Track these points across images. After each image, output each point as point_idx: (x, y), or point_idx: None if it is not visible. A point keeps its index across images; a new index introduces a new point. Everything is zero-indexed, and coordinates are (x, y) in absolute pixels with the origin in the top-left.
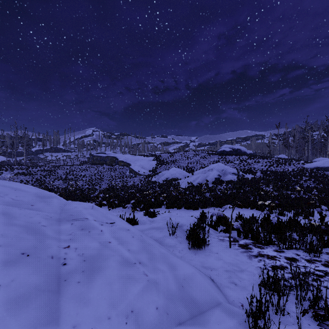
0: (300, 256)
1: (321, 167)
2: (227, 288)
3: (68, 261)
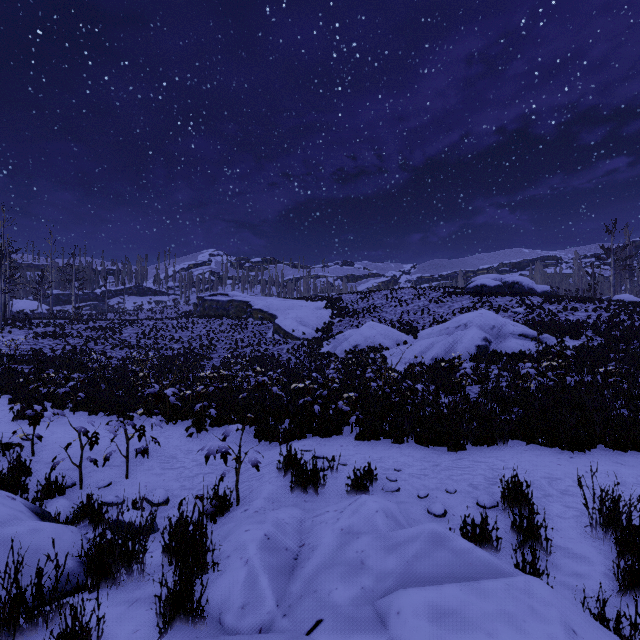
0: None
1: None
2: None
3: None
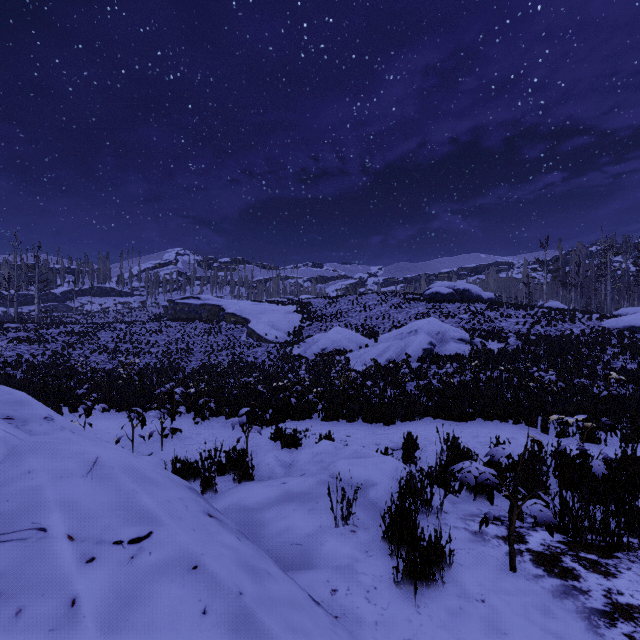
0: None
1: (639, 326)
2: None
3: None
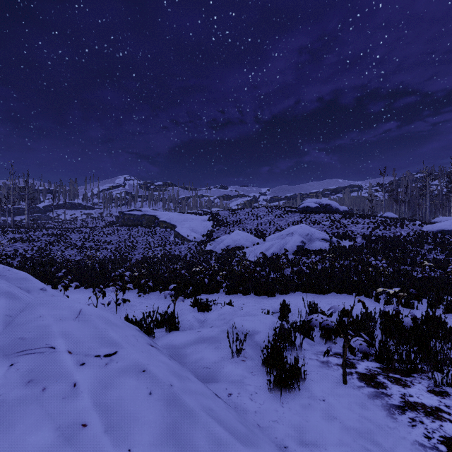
0: None
1: (448, 230)
2: None
3: None
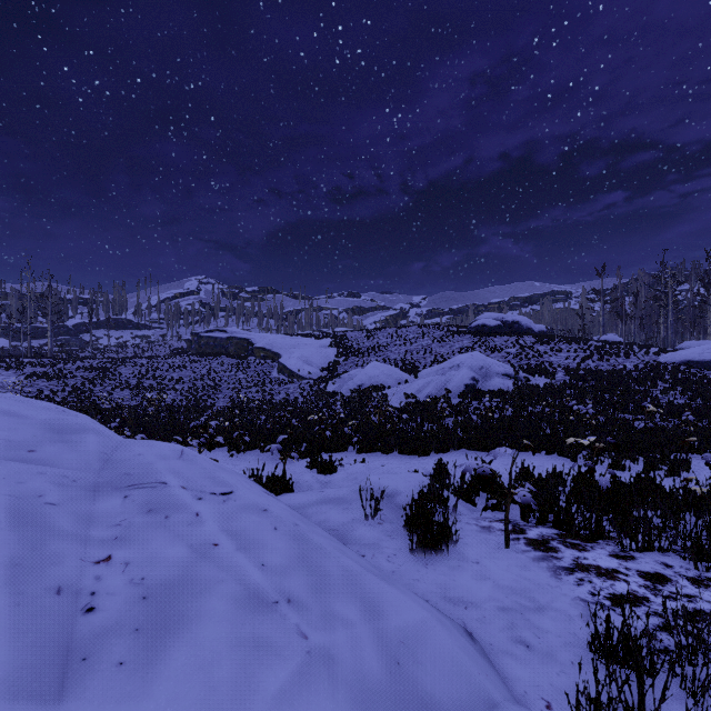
0: (674, 569)
1: (697, 361)
2: (509, 657)
3: (101, 600)
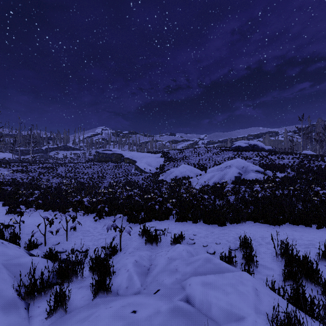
0: None
1: None
2: None
3: None
